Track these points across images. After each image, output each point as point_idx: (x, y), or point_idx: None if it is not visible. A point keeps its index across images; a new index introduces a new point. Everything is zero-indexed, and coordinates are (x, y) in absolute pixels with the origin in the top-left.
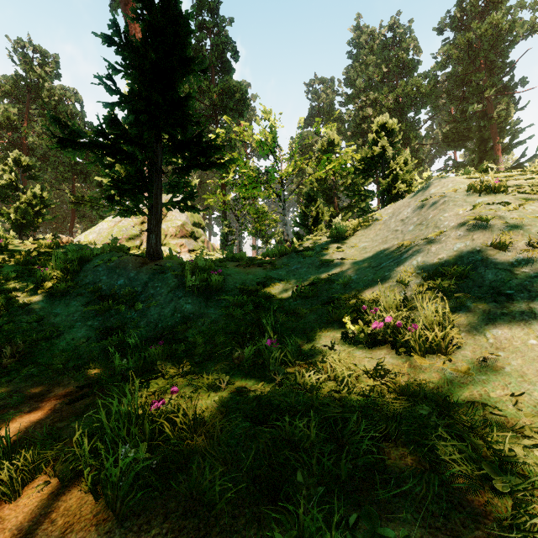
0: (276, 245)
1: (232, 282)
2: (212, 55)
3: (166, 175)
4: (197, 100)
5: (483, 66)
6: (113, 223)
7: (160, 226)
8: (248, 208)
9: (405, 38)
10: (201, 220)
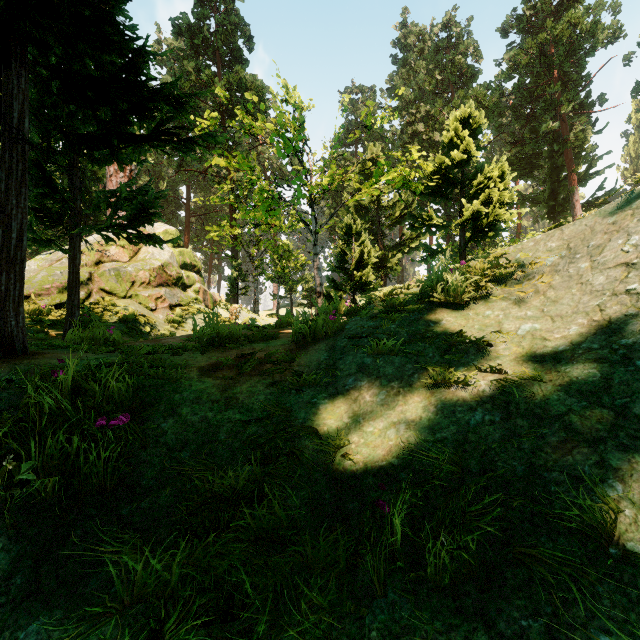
0: (304, 312)
1: (171, 445)
2: (217, 38)
3: (33, 145)
4: (197, 98)
5: (556, 78)
6: (48, 262)
7: (16, 271)
8: (266, 246)
9: (462, 40)
10: (195, 260)
